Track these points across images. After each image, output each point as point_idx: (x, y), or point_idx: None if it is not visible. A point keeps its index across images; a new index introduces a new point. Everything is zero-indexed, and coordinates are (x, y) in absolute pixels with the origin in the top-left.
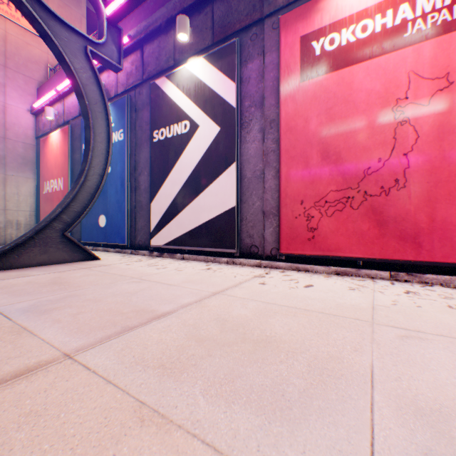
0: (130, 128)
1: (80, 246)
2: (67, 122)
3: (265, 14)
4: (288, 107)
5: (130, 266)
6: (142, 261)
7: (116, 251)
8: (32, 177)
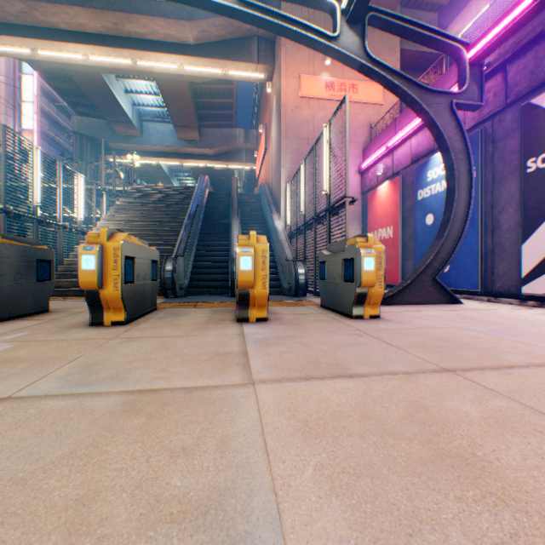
0: (482, 163)
1: (444, 290)
2: (394, 174)
3: None
4: None
5: (517, 313)
6: (521, 310)
7: (462, 297)
8: (357, 228)
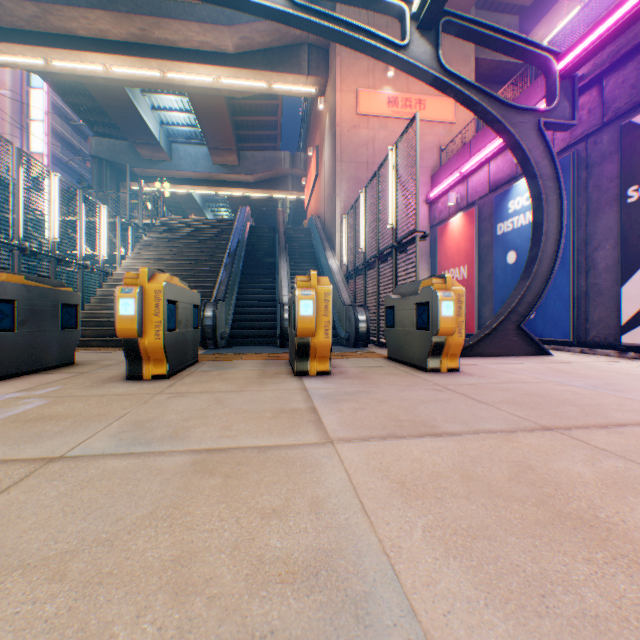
0: (574, 192)
1: (530, 340)
2: (469, 204)
3: None
4: None
5: (617, 366)
6: (621, 362)
7: (550, 348)
8: (425, 268)
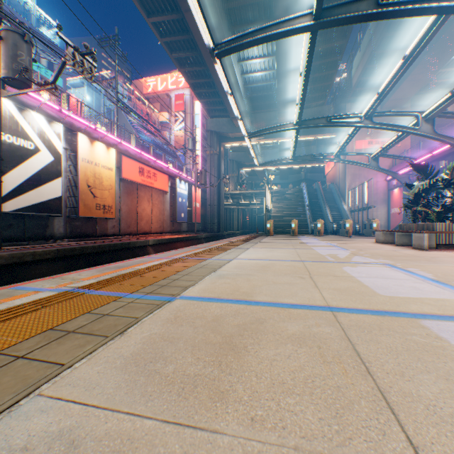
0: None
1: None
2: (400, 186)
3: None
4: None
5: None
6: None
7: None
8: (384, 206)
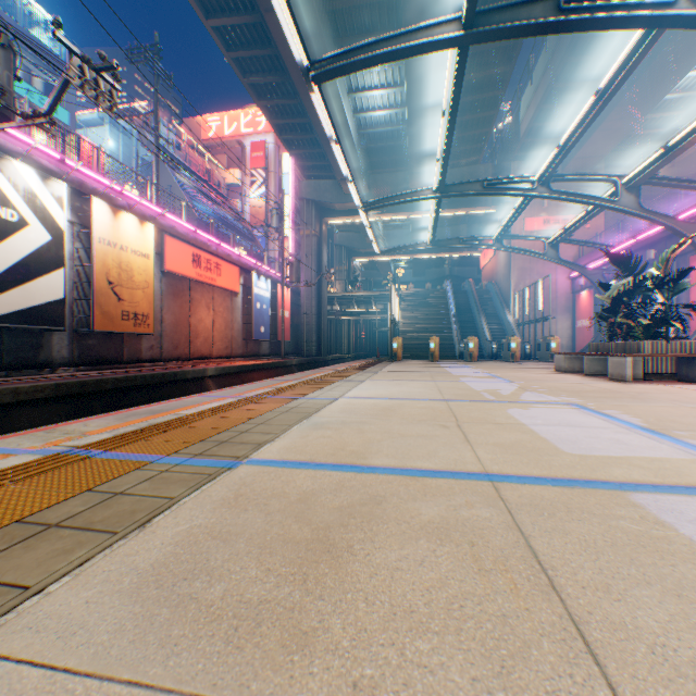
0: None
1: None
2: (590, 286)
3: (684, 252)
4: (690, 296)
5: None
6: None
7: None
8: (567, 317)
